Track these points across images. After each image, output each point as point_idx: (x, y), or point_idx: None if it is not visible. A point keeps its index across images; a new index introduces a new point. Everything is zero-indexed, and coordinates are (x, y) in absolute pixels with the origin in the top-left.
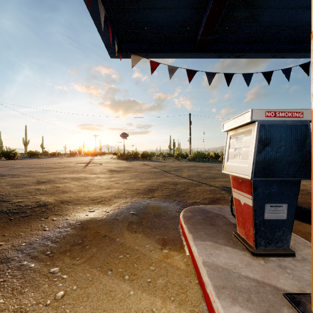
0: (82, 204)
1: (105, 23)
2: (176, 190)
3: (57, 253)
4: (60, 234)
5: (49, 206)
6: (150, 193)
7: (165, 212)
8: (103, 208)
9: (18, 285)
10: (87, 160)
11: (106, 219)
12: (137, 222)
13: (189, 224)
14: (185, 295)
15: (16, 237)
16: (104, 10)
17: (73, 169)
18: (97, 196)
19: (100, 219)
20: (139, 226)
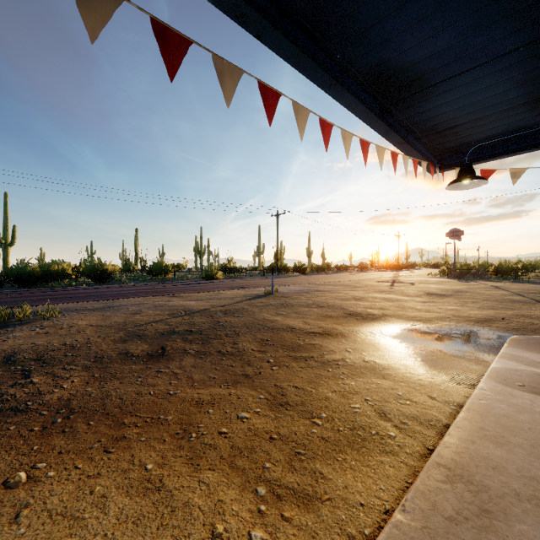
0: (403, 319)
1: (427, 160)
2: (536, 325)
3: (397, 337)
4: (394, 331)
5: (377, 316)
6: (486, 323)
7: (498, 339)
8: (424, 324)
9: (384, 340)
10: (390, 277)
11: (427, 331)
12: (459, 338)
13: (513, 341)
14: (483, 363)
15: (369, 327)
16: (427, 162)
17: (379, 289)
18: (415, 316)
19: (422, 330)
20: (461, 340)
